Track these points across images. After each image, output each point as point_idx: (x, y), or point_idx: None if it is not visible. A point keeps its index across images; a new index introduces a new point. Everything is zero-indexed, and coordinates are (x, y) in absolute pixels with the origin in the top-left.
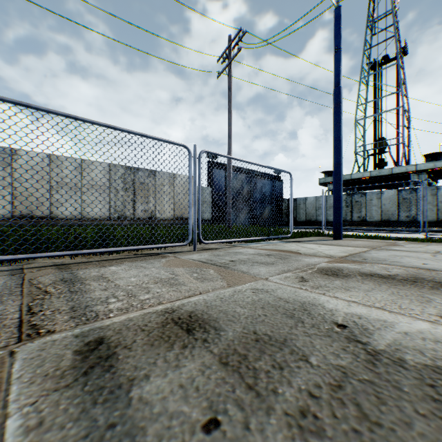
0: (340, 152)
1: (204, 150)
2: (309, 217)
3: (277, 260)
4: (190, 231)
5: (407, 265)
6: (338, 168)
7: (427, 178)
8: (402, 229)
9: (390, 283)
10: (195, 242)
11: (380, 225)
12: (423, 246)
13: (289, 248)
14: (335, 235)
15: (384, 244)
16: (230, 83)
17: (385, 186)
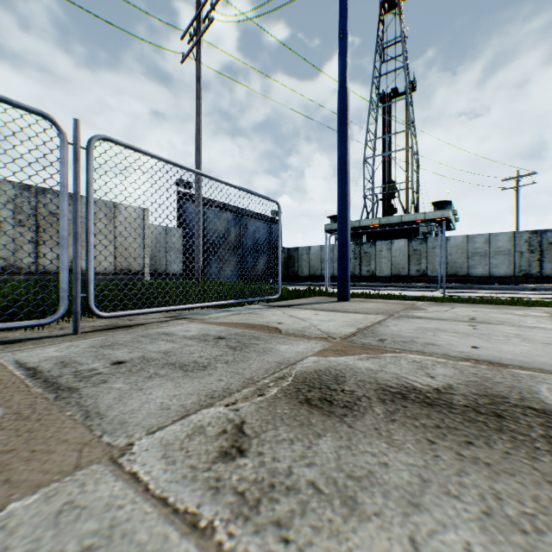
0: (347, 178)
1: (101, 136)
2: (313, 271)
3: (225, 352)
4: (62, 295)
5: (452, 353)
6: (343, 201)
7: (436, 228)
8: (414, 285)
9: (454, 431)
10: (78, 315)
11: (391, 280)
12: (448, 309)
13: (266, 321)
14: (340, 295)
15: (402, 306)
16: (199, 72)
17: (395, 237)
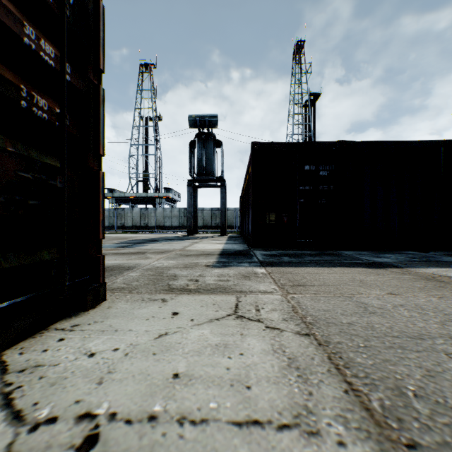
0: None
1: None
2: None
3: None
4: None
5: None
6: None
7: (166, 201)
8: (138, 230)
9: None
10: None
11: (132, 228)
12: None
13: None
14: None
15: None
16: None
17: (149, 203)
